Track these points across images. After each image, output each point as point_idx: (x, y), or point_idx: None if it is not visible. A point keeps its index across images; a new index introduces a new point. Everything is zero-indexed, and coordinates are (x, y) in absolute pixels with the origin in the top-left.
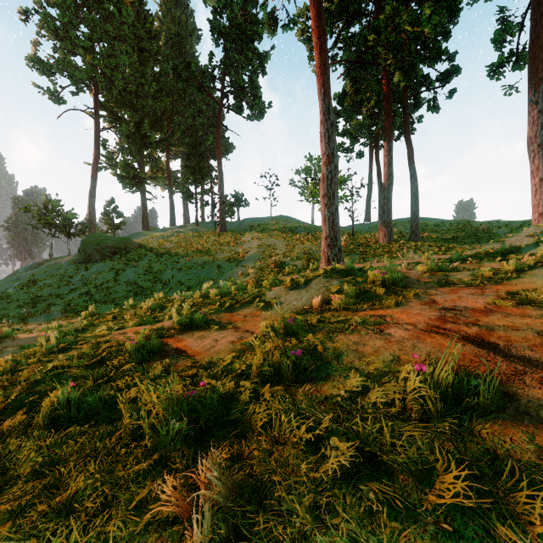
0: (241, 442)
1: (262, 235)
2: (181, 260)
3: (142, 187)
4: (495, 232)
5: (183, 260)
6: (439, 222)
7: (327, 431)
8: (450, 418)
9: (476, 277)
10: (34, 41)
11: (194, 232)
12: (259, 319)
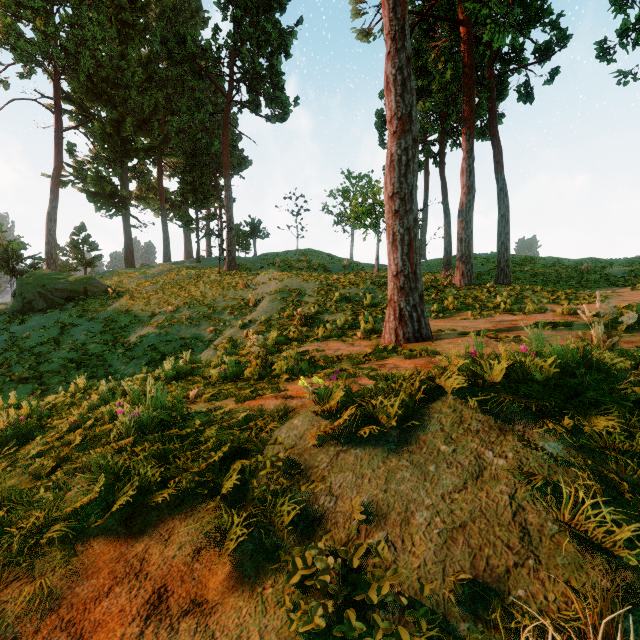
0: None
1: (284, 274)
2: (159, 311)
3: (124, 210)
4: (607, 273)
5: (163, 311)
6: (519, 260)
7: None
8: None
9: None
10: None
11: (192, 271)
12: None
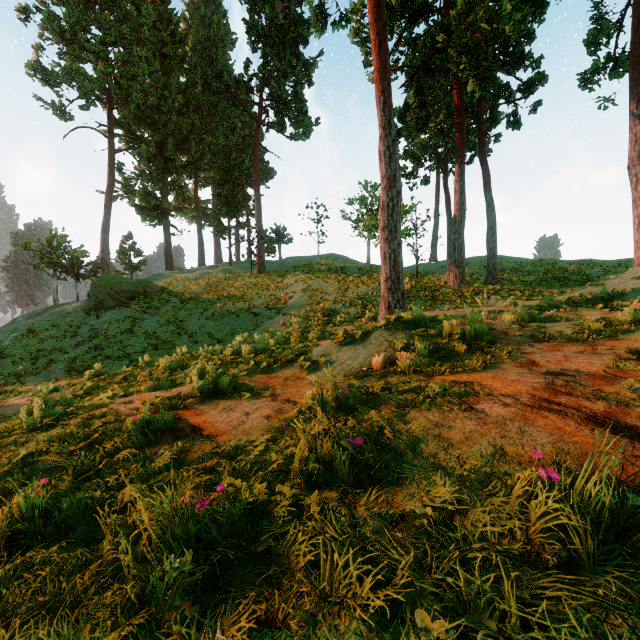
0: (273, 591)
1: (308, 277)
2: (210, 307)
3: (165, 220)
4: (587, 274)
5: (213, 307)
6: (520, 262)
7: (408, 582)
8: (610, 568)
9: (580, 329)
10: (36, 45)
11: (227, 274)
12: (303, 383)
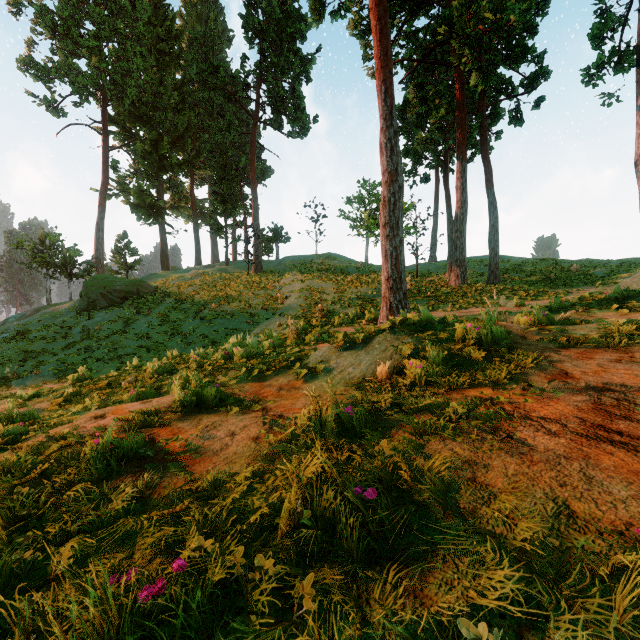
0: None
1: (306, 276)
2: (205, 308)
3: (160, 219)
4: (591, 273)
5: (208, 308)
6: (521, 261)
7: None
8: None
9: (607, 333)
10: (28, 40)
11: (223, 273)
12: (299, 394)
